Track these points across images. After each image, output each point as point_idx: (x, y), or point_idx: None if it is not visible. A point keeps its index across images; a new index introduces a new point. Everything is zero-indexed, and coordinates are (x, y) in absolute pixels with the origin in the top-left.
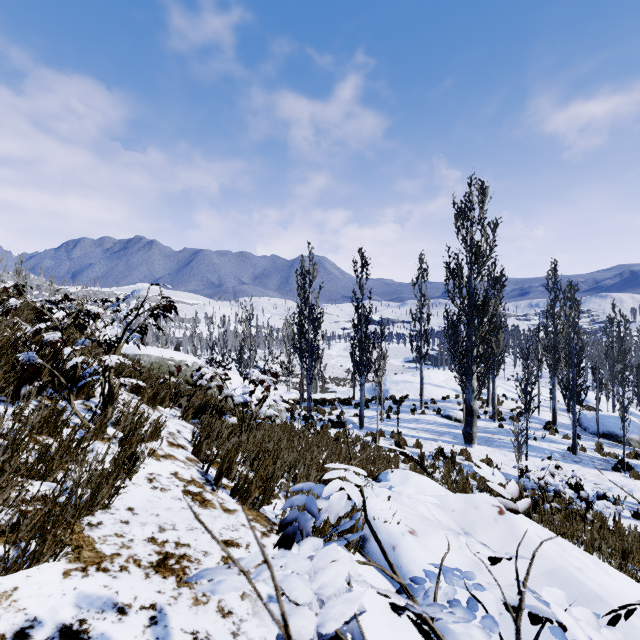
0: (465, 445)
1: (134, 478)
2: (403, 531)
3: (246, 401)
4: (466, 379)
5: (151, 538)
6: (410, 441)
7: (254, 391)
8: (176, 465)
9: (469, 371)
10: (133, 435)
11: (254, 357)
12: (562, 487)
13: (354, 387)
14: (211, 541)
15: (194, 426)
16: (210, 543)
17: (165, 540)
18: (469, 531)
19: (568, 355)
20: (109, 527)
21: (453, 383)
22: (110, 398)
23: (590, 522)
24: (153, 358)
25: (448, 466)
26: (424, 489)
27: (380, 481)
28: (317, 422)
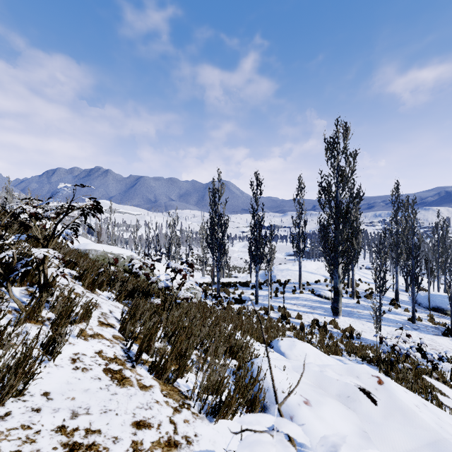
0: (333, 316)
1: (58, 359)
2: (299, 402)
3: (167, 286)
4: (334, 268)
5: (60, 427)
6: (292, 314)
7: (174, 278)
8: (102, 344)
9: (336, 262)
10: (62, 318)
11: (178, 252)
12: (412, 351)
13: (251, 274)
14: (123, 424)
15: (123, 307)
16: (122, 426)
17: (75, 428)
18: (354, 399)
19: (409, 250)
20: (17, 418)
21: (322, 271)
22: (45, 286)
23: (436, 379)
24: (99, 252)
25: (322, 333)
26: (307, 354)
27: (272, 347)
28: (224, 299)
